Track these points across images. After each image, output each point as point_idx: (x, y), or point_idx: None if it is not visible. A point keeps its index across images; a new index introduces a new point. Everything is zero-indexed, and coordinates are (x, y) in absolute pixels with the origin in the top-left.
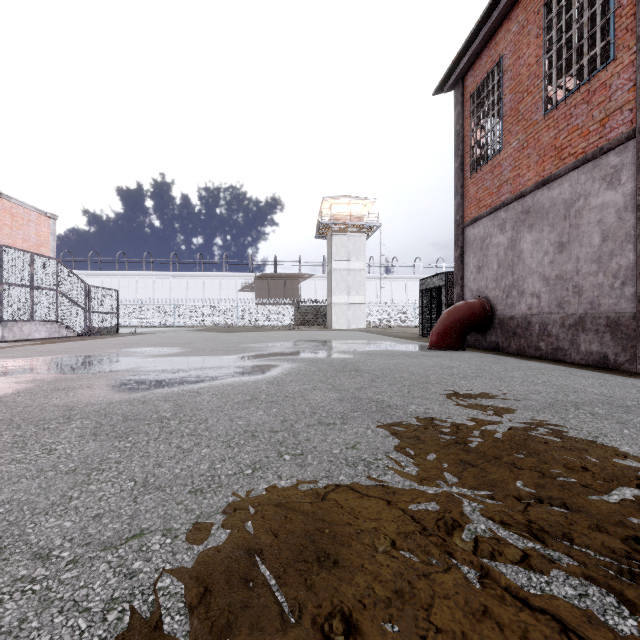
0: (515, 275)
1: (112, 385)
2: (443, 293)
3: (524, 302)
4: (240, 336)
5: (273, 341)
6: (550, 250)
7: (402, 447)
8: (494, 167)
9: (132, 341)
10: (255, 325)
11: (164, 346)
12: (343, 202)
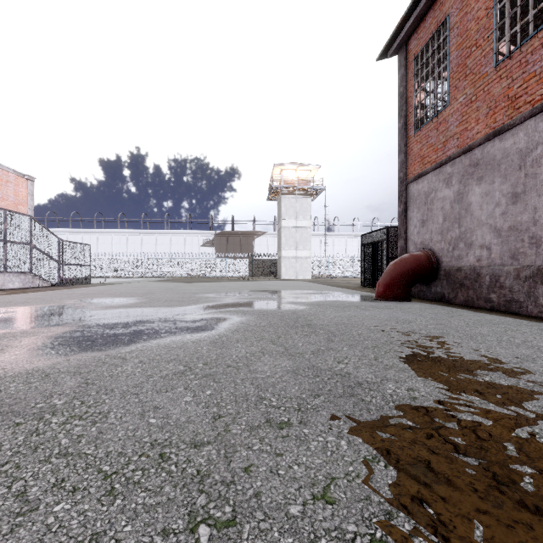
0: (462, 227)
1: (30, 347)
2: (384, 247)
3: (472, 254)
4: (198, 286)
5: (227, 291)
6: (502, 201)
7: (410, 495)
8: (439, 124)
9: (96, 291)
10: (215, 276)
11: (123, 296)
12: (291, 168)
